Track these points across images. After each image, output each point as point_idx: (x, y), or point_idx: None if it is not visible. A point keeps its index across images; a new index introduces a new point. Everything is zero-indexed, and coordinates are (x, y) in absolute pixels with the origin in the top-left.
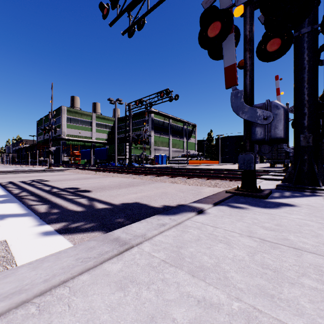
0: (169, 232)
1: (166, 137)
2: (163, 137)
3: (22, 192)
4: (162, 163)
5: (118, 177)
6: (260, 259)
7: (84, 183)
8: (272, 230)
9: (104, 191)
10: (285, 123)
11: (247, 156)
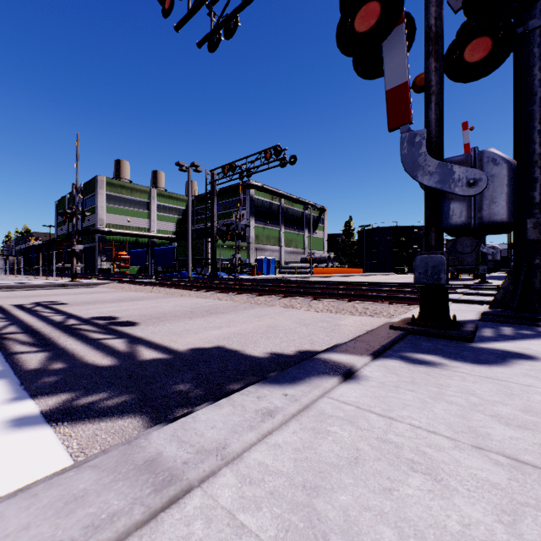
0: (283, 435)
1: (275, 229)
2: (270, 229)
3: (9, 325)
4: (268, 272)
5: (191, 297)
6: None
7: (129, 308)
8: (521, 426)
9: (161, 323)
10: (512, 192)
11: (432, 258)
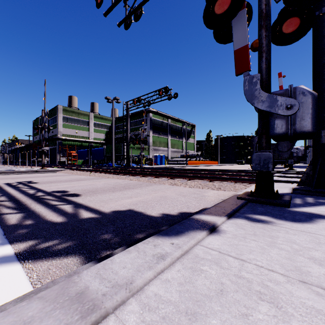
0: (171, 273)
1: (165, 137)
2: (162, 138)
3: (1, 196)
4: (160, 163)
5: (113, 178)
6: None
7: (75, 185)
8: None
9: (95, 194)
10: (315, 113)
11: (263, 154)
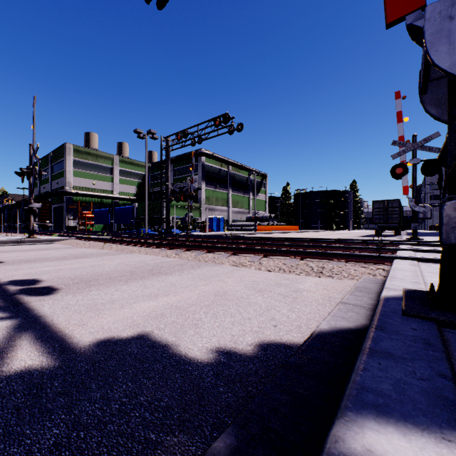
0: None
1: (223, 191)
2: (220, 192)
3: None
4: (217, 229)
5: (139, 253)
6: None
7: (65, 268)
8: None
9: (86, 289)
10: None
11: None
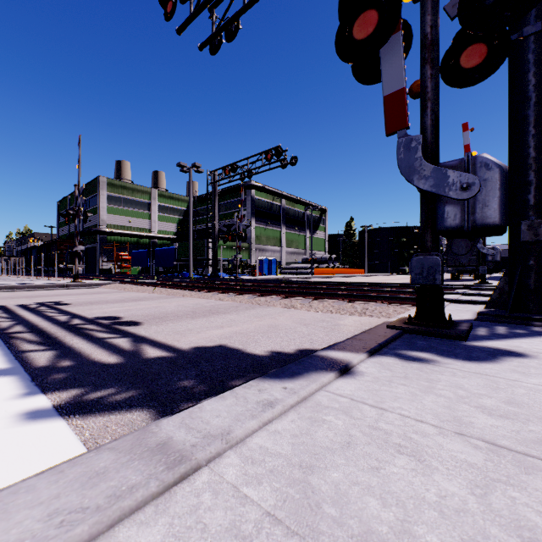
0: (282, 423)
1: (276, 229)
2: (271, 230)
3: (15, 325)
4: (269, 273)
5: (192, 297)
6: (507, 509)
7: (132, 308)
8: (503, 415)
9: (164, 323)
10: (504, 196)
11: (428, 259)
